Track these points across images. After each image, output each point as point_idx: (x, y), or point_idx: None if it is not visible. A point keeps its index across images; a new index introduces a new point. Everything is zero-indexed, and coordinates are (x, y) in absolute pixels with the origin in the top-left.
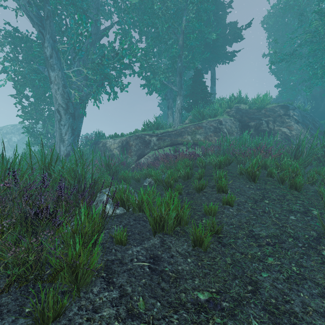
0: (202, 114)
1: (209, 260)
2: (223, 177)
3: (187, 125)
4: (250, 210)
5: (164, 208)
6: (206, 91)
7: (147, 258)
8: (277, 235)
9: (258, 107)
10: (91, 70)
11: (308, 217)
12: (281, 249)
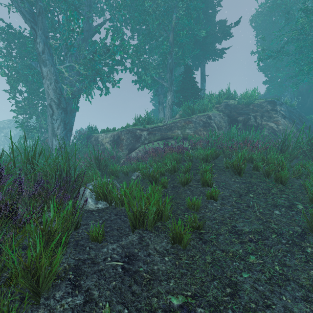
0: (192, 109)
1: (188, 259)
2: (208, 171)
3: (177, 119)
4: (234, 204)
5: (144, 203)
6: (196, 87)
7: (121, 256)
8: (260, 231)
9: (246, 102)
10: (83, 65)
11: (293, 211)
12: (264, 246)
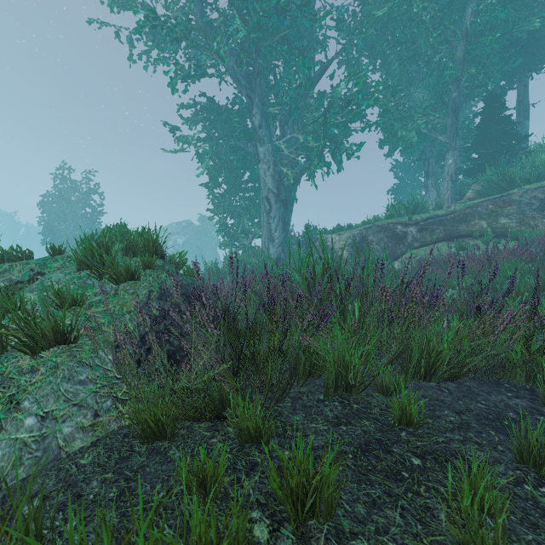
0: (508, 177)
1: None
2: None
3: (476, 201)
4: None
5: None
6: (514, 133)
7: None
8: None
9: None
10: (310, 134)
11: None
12: None
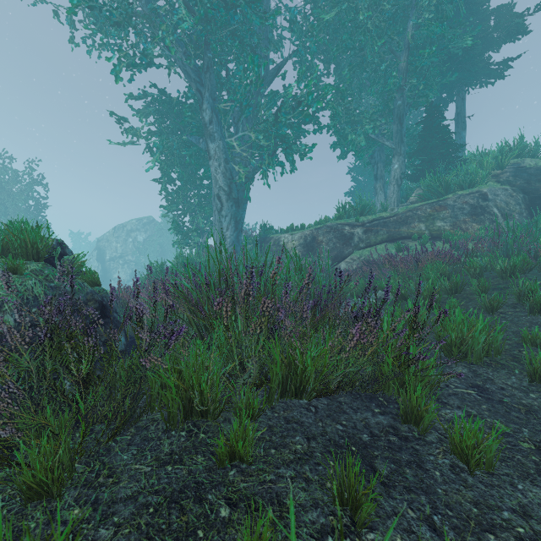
0: (445, 183)
1: None
2: (535, 291)
3: (417, 204)
4: None
5: (466, 328)
6: (451, 142)
7: (465, 386)
8: None
9: None
10: (262, 133)
11: None
12: None
